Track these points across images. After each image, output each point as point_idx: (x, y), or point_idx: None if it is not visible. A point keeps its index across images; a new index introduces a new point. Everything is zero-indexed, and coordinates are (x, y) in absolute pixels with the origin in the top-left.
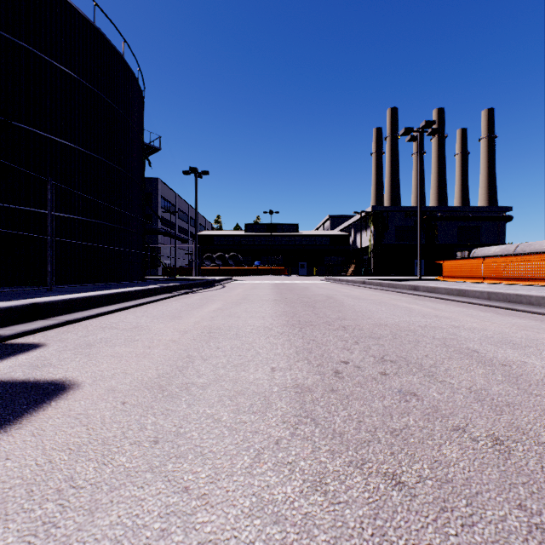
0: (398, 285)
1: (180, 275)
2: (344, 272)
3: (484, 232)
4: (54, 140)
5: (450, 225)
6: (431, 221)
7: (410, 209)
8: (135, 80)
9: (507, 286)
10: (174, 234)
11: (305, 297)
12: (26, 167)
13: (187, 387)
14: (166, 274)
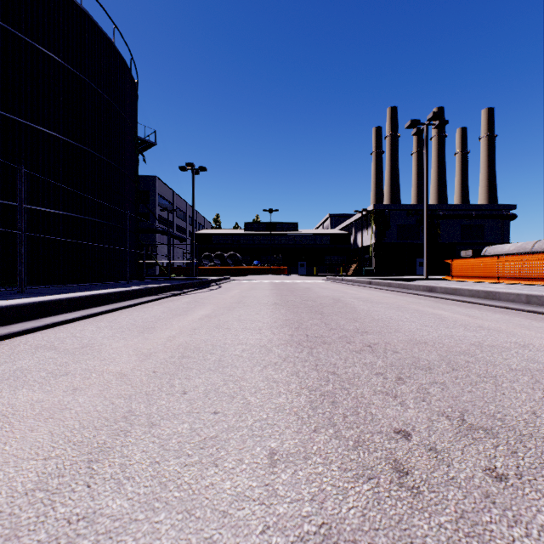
0: (410, 286)
1: (177, 275)
2: (345, 271)
3: (487, 231)
4: (35, 129)
5: (452, 223)
6: (433, 220)
7: (412, 207)
8: (127, 69)
9: (527, 287)
10: (171, 233)
11: (309, 300)
12: (4, 157)
13: (70, 541)
14: (163, 274)
